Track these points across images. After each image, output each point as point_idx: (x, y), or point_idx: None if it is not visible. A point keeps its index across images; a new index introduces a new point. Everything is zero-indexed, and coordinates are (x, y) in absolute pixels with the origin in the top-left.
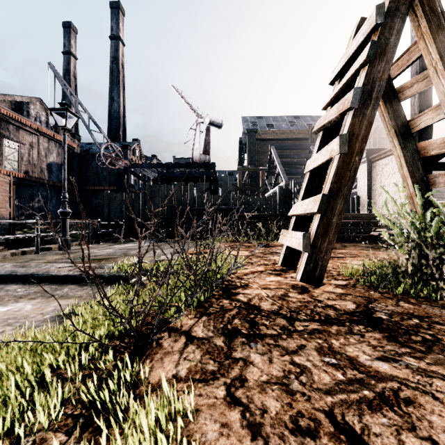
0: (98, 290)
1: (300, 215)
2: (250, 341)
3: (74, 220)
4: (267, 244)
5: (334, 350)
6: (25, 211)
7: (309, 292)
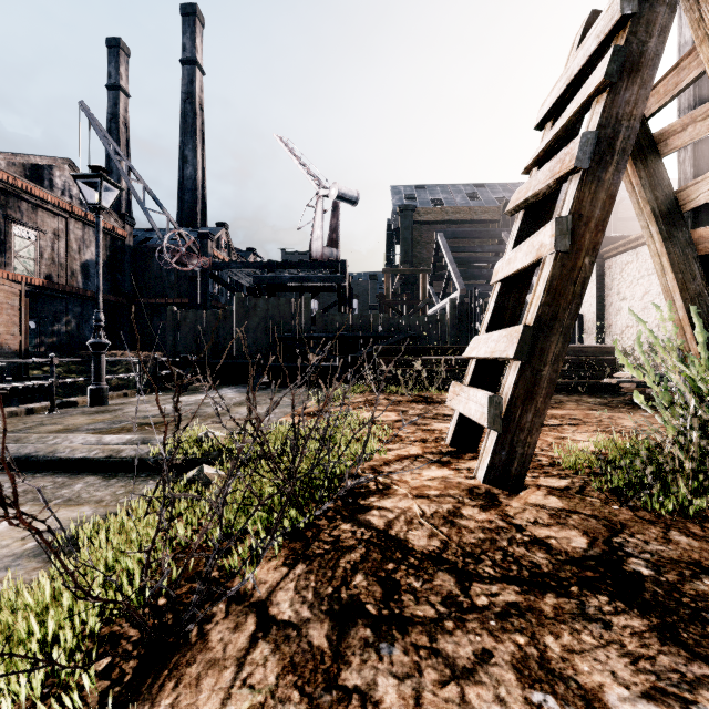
0: (49, 558)
1: (483, 358)
2: (381, 636)
3: (124, 353)
4: (429, 397)
5: (550, 666)
6: (46, 338)
7: (500, 505)
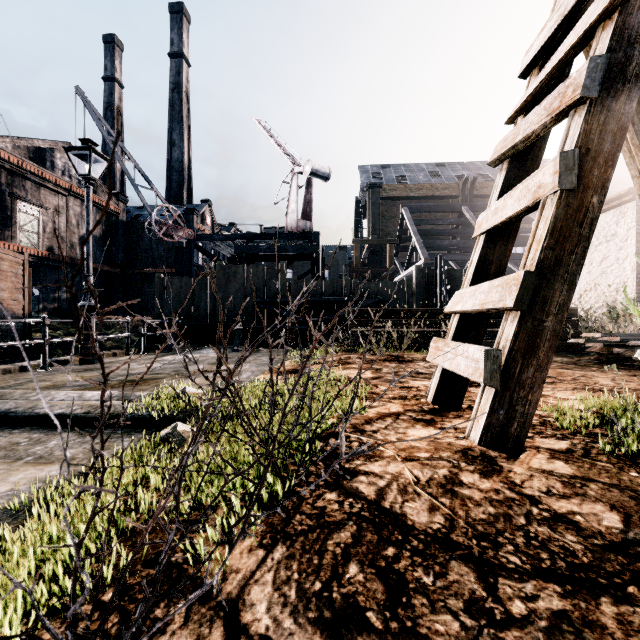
0: None
1: (469, 312)
2: None
3: (118, 317)
4: (400, 356)
5: None
6: (48, 304)
7: (502, 471)
